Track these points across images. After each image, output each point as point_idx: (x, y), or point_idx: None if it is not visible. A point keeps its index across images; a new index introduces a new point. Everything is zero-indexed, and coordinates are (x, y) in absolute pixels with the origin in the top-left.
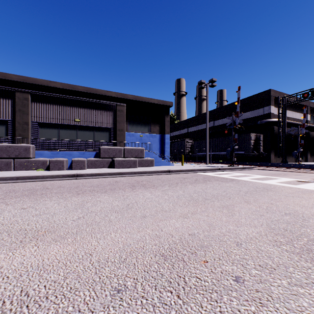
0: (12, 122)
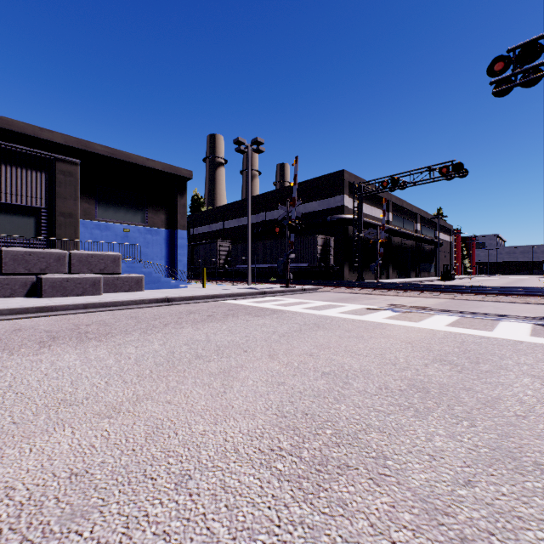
0: None
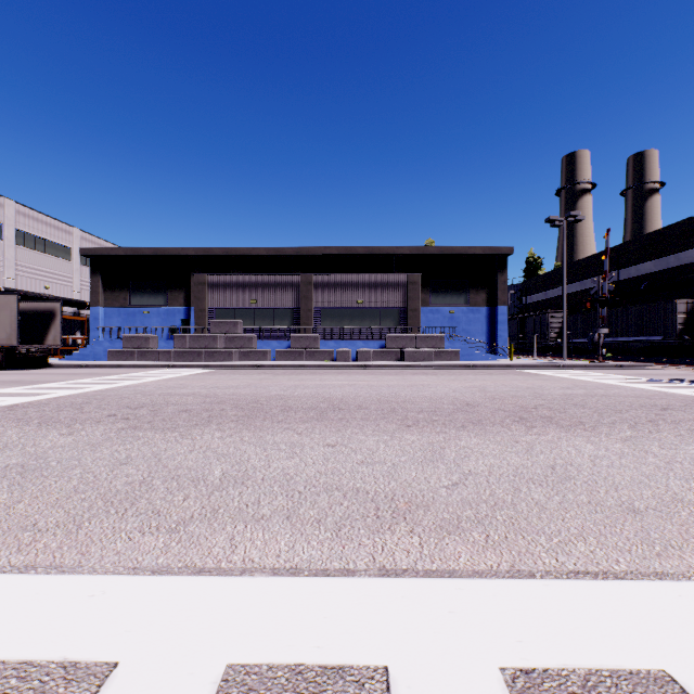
0: (297, 310)
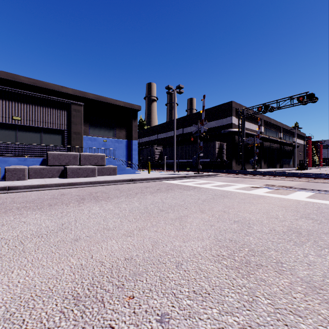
0: None
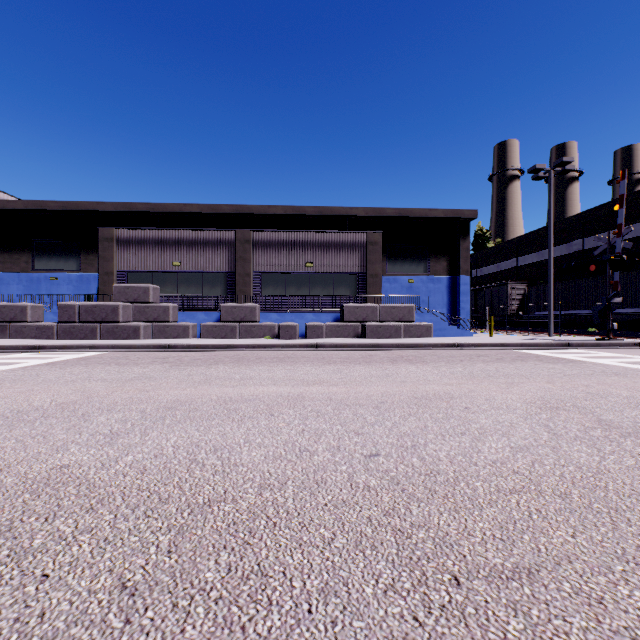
0: (232, 274)
